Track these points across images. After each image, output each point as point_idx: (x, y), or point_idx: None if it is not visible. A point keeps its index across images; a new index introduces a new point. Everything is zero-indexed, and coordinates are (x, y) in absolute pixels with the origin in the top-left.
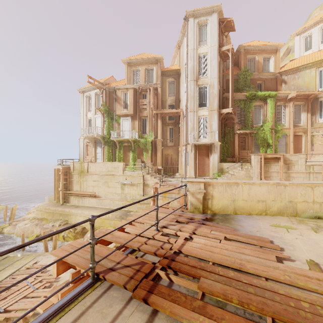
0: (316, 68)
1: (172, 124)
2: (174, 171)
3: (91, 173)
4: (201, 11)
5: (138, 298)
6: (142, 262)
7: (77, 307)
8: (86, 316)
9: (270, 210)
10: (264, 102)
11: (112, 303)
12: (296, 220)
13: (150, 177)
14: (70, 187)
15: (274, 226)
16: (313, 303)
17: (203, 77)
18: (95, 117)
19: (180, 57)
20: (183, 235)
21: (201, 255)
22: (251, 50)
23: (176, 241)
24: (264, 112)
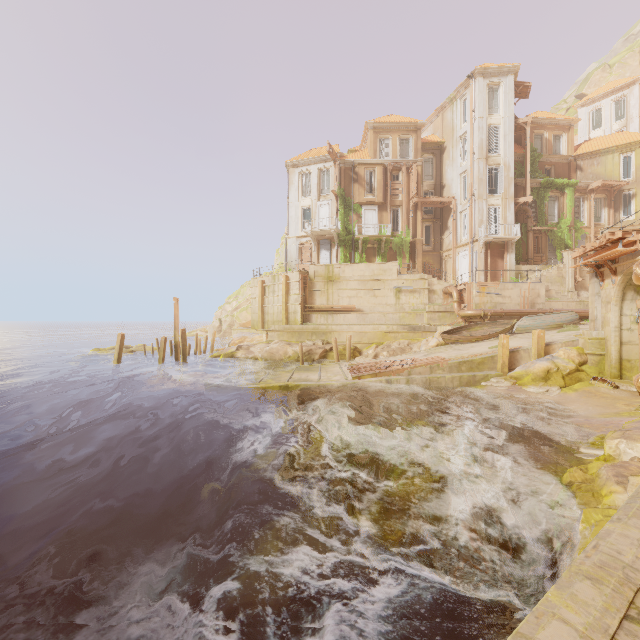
0: (620, 153)
1: (432, 220)
2: None
3: (345, 279)
4: (493, 70)
5: None
6: None
7: None
8: None
9: None
10: (561, 192)
11: None
12: None
13: (437, 281)
14: (309, 301)
15: None
16: None
17: (494, 156)
18: (318, 205)
19: (445, 125)
20: None
21: None
22: (538, 123)
23: None
24: (561, 205)
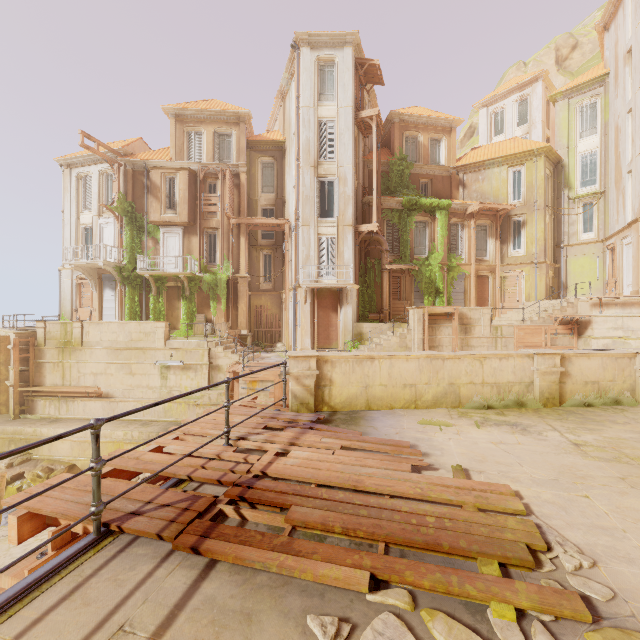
0: (508, 166)
1: (270, 248)
2: (274, 339)
3: (89, 345)
4: (323, 37)
5: (182, 548)
6: (194, 496)
7: (66, 580)
8: (85, 590)
9: (422, 399)
10: (431, 216)
11: (136, 563)
12: (458, 413)
13: (224, 352)
14: (36, 379)
15: (424, 424)
16: (441, 516)
17: (328, 163)
18: (99, 223)
19: (286, 118)
20: (274, 448)
21: (298, 475)
22: (410, 122)
23: (260, 459)
24: (431, 234)
